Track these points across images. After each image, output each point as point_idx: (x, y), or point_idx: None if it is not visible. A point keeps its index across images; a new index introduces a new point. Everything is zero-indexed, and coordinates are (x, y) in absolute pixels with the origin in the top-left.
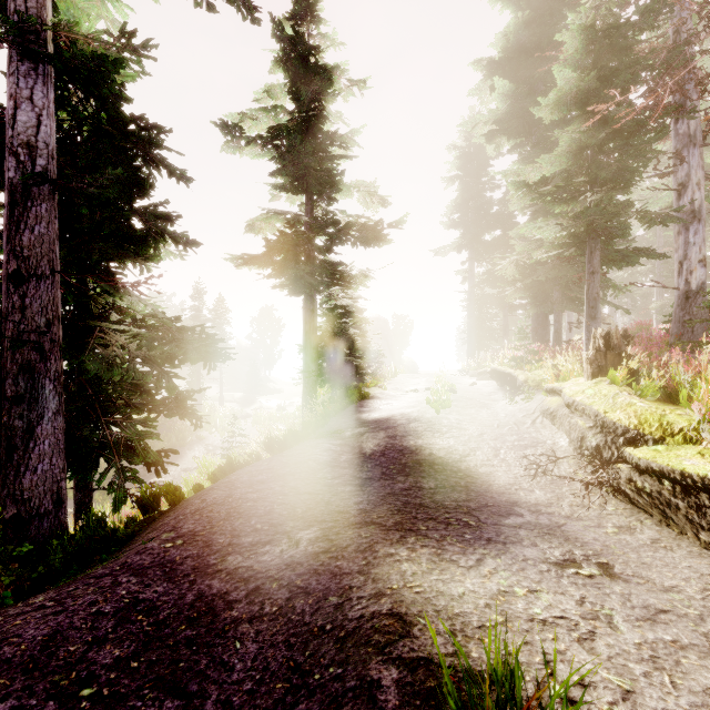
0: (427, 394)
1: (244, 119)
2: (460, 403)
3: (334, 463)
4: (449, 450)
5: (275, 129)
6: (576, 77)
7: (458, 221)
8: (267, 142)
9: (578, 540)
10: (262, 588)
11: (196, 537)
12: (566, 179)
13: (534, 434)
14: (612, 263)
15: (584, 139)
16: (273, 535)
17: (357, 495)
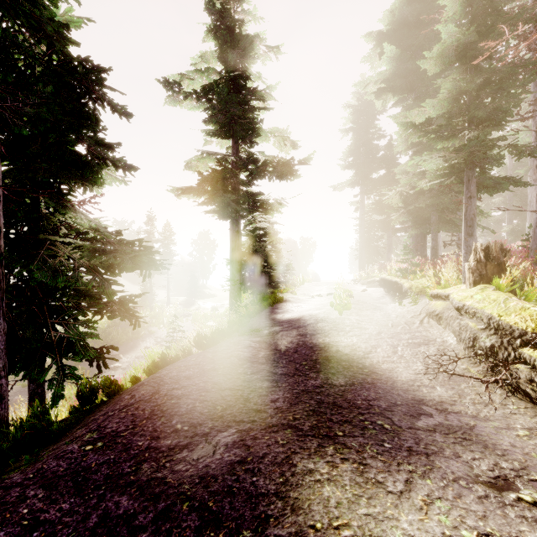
0: (330, 298)
1: (183, 79)
2: (358, 305)
3: (253, 358)
4: (353, 348)
5: (207, 85)
6: (458, 31)
7: (352, 163)
8: (201, 96)
9: (497, 447)
10: (171, 509)
11: (117, 438)
12: (447, 119)
13: (424, 333)
14: (486, 189)
15: (463, 85)
16: (191, 437)
17: (274, 391)
